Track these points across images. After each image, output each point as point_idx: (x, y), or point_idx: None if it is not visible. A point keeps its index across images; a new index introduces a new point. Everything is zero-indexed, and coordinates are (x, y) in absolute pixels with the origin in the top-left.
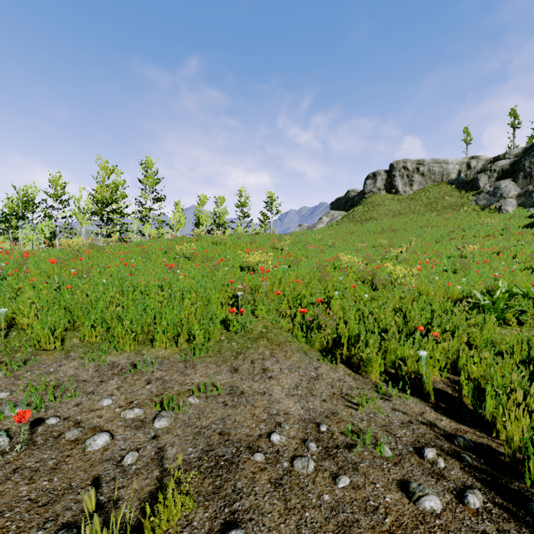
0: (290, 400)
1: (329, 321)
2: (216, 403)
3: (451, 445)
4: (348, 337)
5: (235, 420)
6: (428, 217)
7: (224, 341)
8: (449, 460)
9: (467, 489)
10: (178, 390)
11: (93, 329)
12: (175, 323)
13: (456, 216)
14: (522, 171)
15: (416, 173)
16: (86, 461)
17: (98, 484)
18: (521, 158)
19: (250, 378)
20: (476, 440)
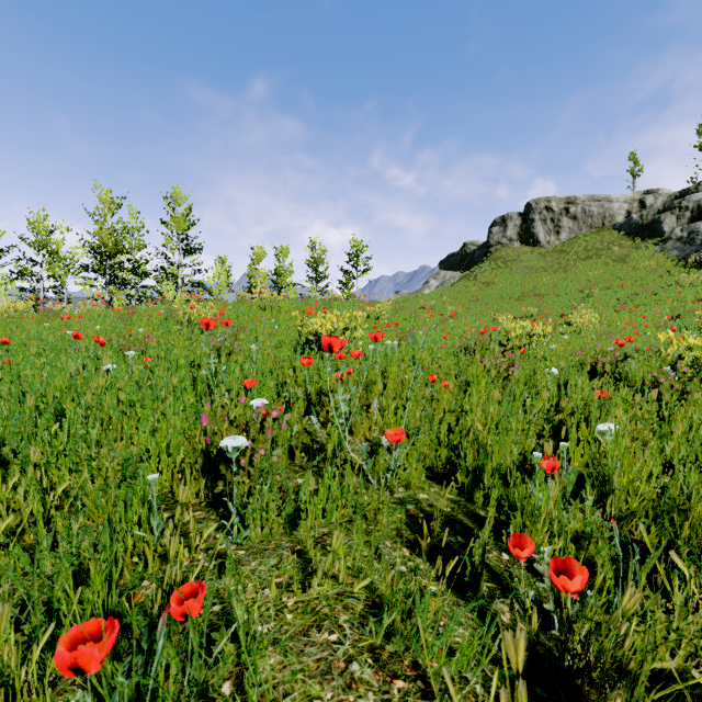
0: None
1: None
2: None
3: None
4: None
5: None
6: (590, 276)
7: None
8: None
9: None
10: None
11: None
12: None
13: (633, 274)
14: None
15: (565, 216)
16: None
17: None
18: None
19: None
20: None
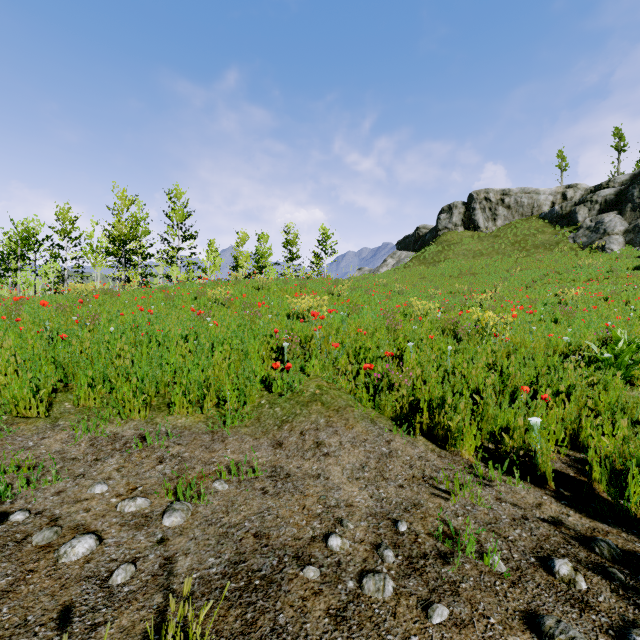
0: (354, 486)
1: (405, 379)
2: (252, 490)
3: (590, 553)
4: (428, 400)
5: (278, 516)
6: (516, 258)
7: (265, 406)
8: (591, 577)
9: (631, 627)
10: (200, 472)
11: (90, 389)
12: (200, 382)
13: (550, 257)
14: (630, 202)
15: (501, 206)
16: (56, 580)
17: (68, 618)
18: (629, 186)
19: (299, 455)
20: (623, 545)
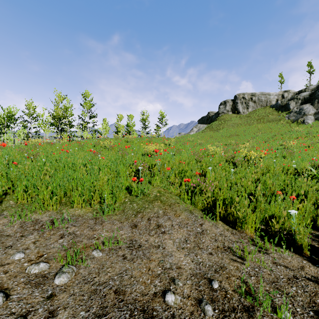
0: (181, 253)
1: (209, 187)
2: (116, 256)
3: None
4: (223, 199)
5: (132, 276)
6: (259, 127)
7: (127, 203)
8: None
9: None
10: (85, 244)
11: (24, 193)
12: (90, 189)
13: (276, 126)
14: (317, 98)
15: (251, 101)
16: None
17: None
18: (316, 90)
19: (147, 233)
20: None
